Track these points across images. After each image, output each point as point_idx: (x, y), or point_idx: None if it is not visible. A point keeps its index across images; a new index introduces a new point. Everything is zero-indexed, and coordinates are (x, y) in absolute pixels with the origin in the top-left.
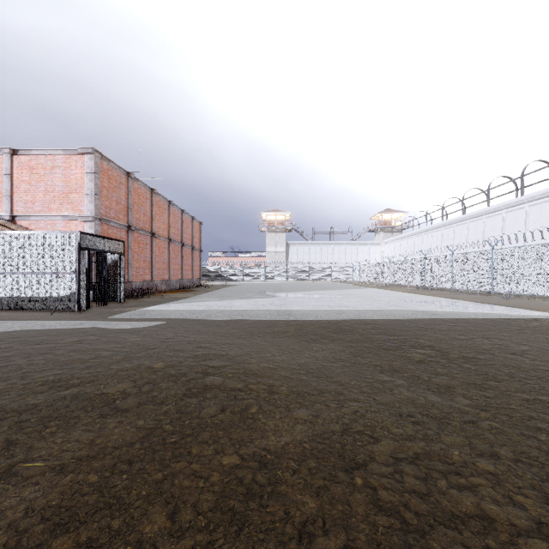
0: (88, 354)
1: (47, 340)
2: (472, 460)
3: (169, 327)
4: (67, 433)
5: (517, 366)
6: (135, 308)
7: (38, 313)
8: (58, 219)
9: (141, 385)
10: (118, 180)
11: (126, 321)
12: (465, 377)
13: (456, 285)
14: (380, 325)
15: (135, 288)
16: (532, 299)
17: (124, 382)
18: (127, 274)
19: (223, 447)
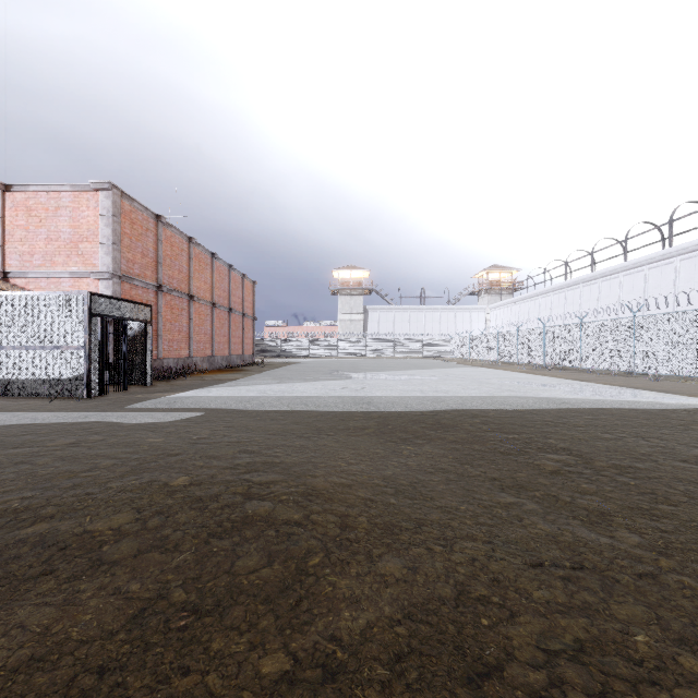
0: (82, 464)
1: (31, 441)
2: (669, 651)
3: (206, 421)
4: (8, 612)
5: (695, 480)
6: (165, 394)
7: (33, 401)
8: (65, 276)
9: (148, 517)
10: (145, 225)
11: (149, 412)
12: (624, 498)
13: (586, 363)
14: (492, 418)
15: (167, 367)
16: (686, 382)
17: (123, 511)
18: (156, 348)
19: (264, 636)
